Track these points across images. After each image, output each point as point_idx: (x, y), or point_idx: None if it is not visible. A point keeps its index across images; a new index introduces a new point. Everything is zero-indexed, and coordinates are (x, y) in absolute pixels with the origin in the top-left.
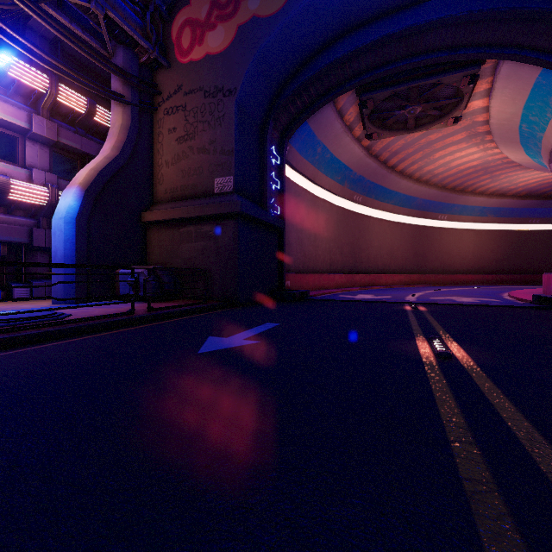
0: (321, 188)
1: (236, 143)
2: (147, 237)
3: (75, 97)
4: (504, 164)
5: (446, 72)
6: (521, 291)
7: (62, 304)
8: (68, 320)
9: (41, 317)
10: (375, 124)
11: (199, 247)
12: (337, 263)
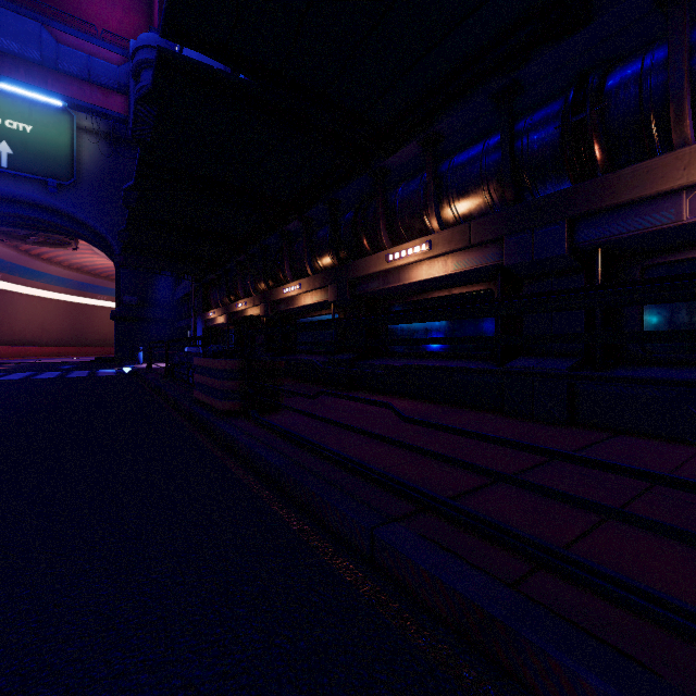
0: None
1: None
2: None
3: None
4: None
5: (52, 232)
6: None
7: None
8: None
9: None
10: (7, 234)
11: None
12: None
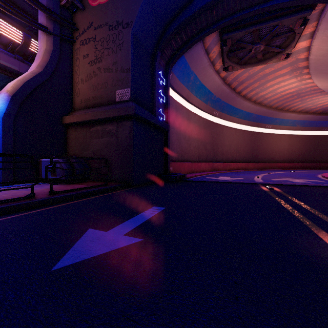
0: (192, 105)
1: (132, 63)
2: (67, 135)
3: (12, 31)
4: (312, 91)
5: (286, 15)
6: None
7: None
8: None
9: None
10: (230, 60)
11: (104, 141)
12: (203, 155)
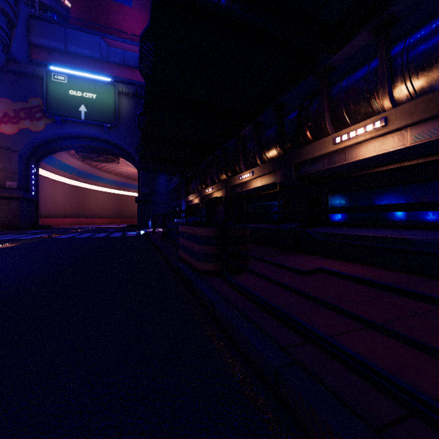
0: (59, 175)
1: (19, 170)
2: None
3: None
4: None
5: (106, 154)
6: None
7: None
8: None
9: None
10: (85, 157)
11: None
12: (69, 213)
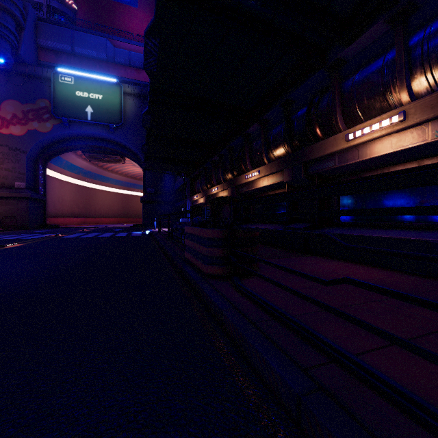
0: (66, 176)
1: (27, 171)
2: None
3: None
4: None
5: (112, 154)
6: None
7: None
8: None
9: None
10: (92, 157)
11: (8, 208)
12: (76, 212)
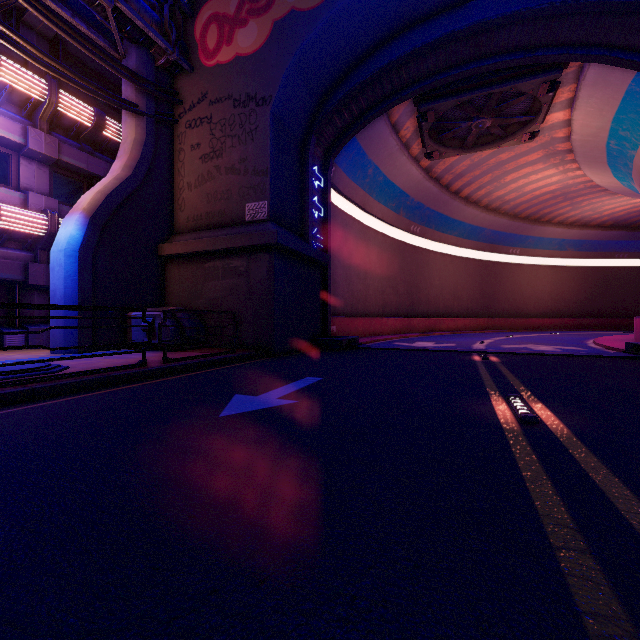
0: (372, 217)
1: (272, 161)
2: (166, 274)
3: (80, 107)
4: (588, 188)
5: (521, 77)
6: (608, 337)
7: (62, 353)
8: (62, 374)
9: (31, 371)
10: (436, 141)
11: (227, 285)
12: (391, 305)
